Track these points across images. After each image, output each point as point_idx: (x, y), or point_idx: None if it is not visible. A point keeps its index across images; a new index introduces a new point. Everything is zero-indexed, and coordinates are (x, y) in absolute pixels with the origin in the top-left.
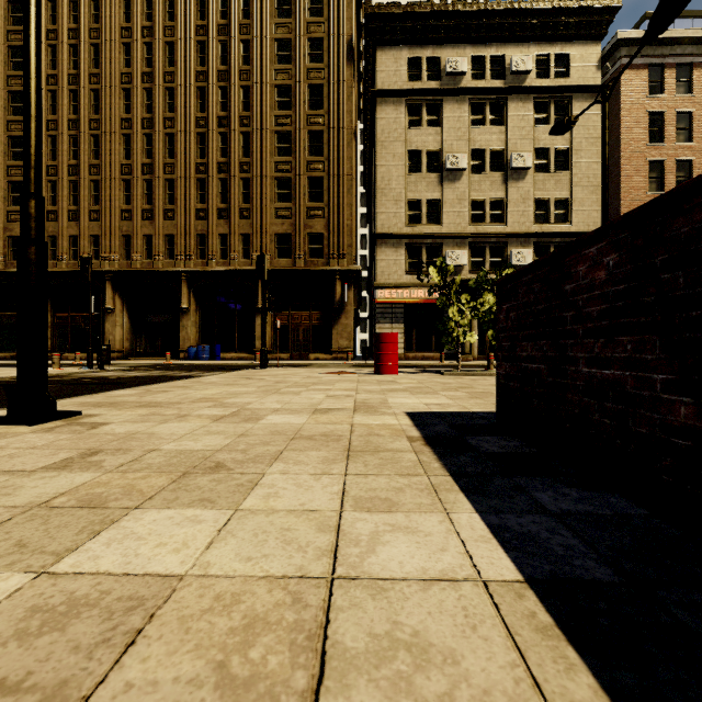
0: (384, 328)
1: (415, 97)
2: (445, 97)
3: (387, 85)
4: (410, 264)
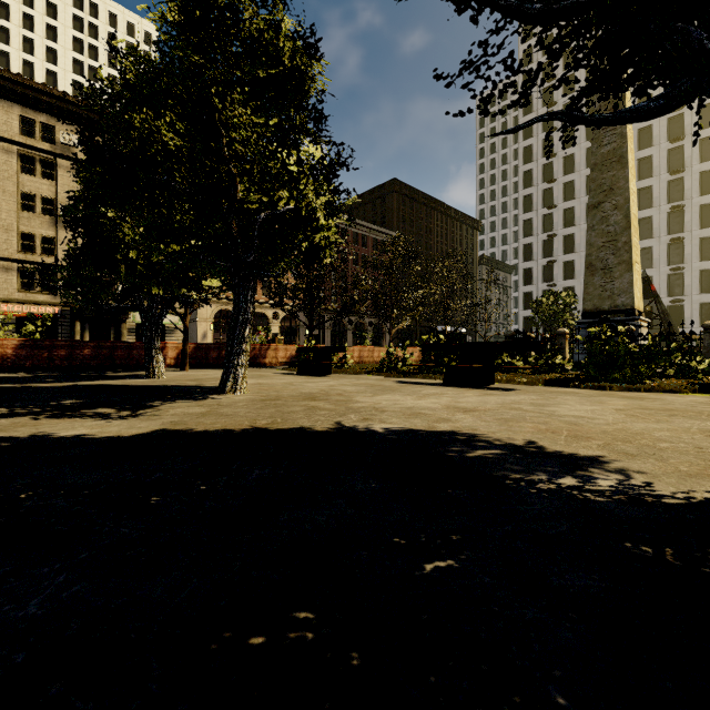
0: None
1: (28, 149)
2: (60, 159)
3: None
4: (24, 284)
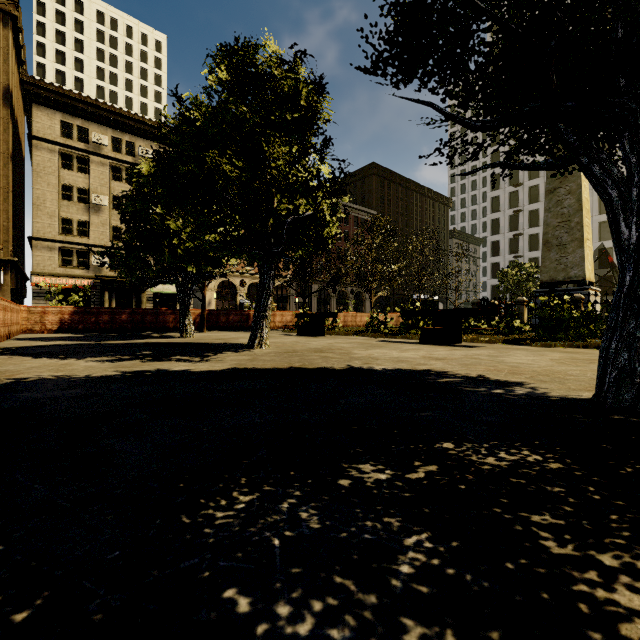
0: (40, 304)
1: (67, 148)
2: (92, 156)
3: (43, 133)
4: (64, 261)
